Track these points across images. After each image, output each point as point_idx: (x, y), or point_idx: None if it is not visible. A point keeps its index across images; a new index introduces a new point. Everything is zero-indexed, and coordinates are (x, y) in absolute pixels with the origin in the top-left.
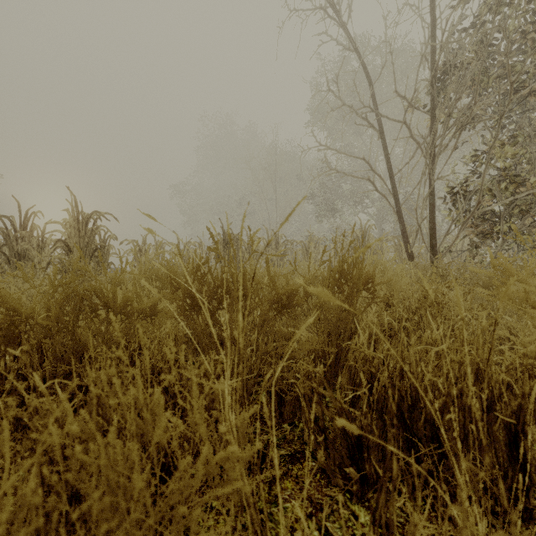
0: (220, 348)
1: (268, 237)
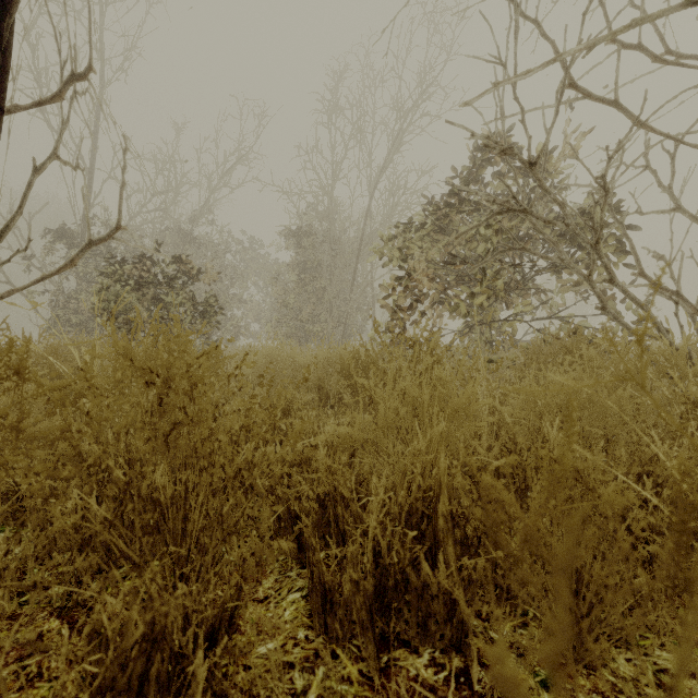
0: None
1: None
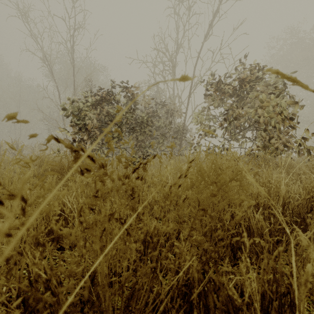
0: (2, 164)
1: (12, 142)
